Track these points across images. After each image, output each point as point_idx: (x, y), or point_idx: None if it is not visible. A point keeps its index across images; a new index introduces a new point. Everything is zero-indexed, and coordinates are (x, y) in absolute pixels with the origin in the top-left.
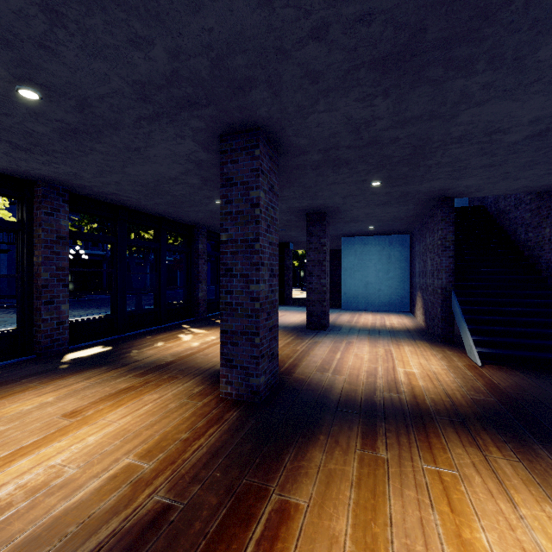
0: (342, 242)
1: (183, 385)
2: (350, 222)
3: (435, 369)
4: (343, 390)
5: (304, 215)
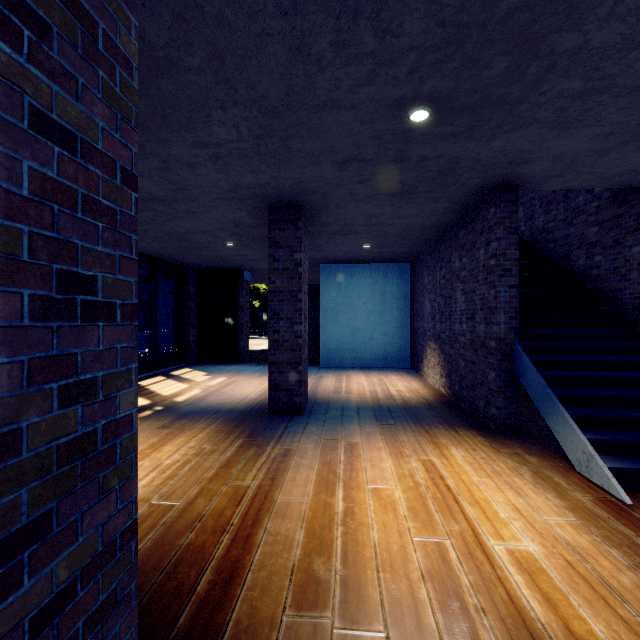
0: (321, 271)
1: None
2: (338, 233)
3: (563, 531)
4: None
5: (263, 210)
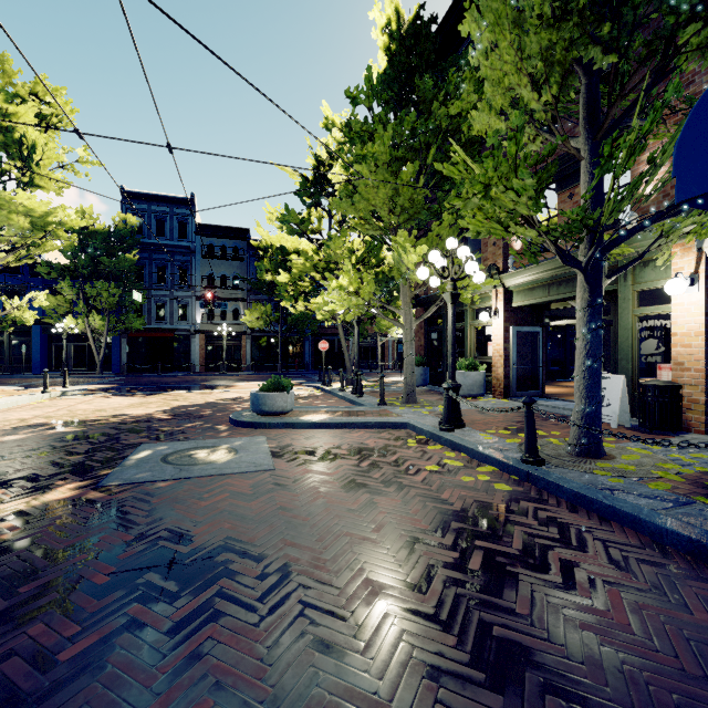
0: None
1: None
2: None
3: None
4: None
5: None
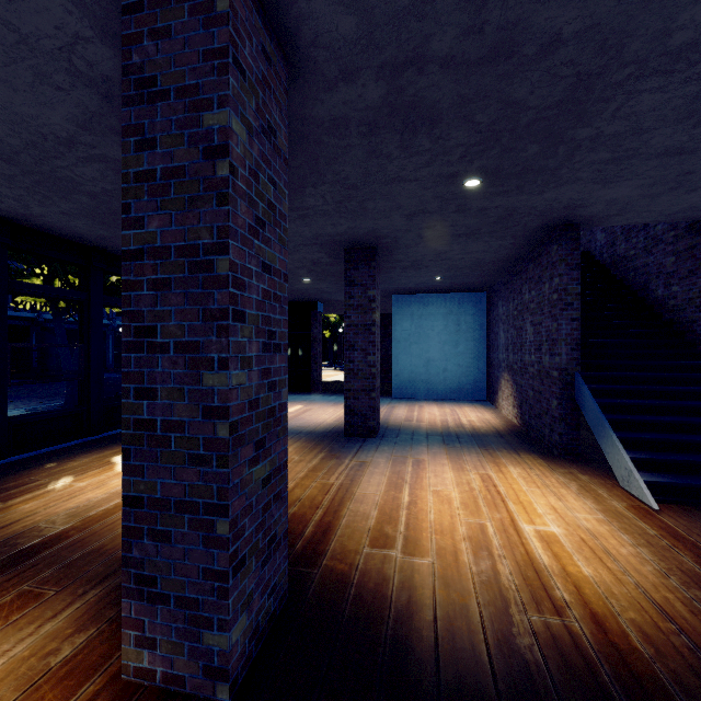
0: (394, 302)
1: (36, 633)
2: (410, 268)
3: (588, 522)
4: (438, 611)
5: (340, 251)
